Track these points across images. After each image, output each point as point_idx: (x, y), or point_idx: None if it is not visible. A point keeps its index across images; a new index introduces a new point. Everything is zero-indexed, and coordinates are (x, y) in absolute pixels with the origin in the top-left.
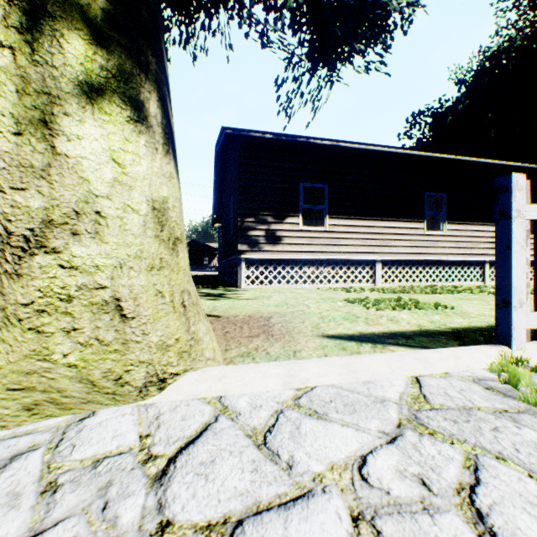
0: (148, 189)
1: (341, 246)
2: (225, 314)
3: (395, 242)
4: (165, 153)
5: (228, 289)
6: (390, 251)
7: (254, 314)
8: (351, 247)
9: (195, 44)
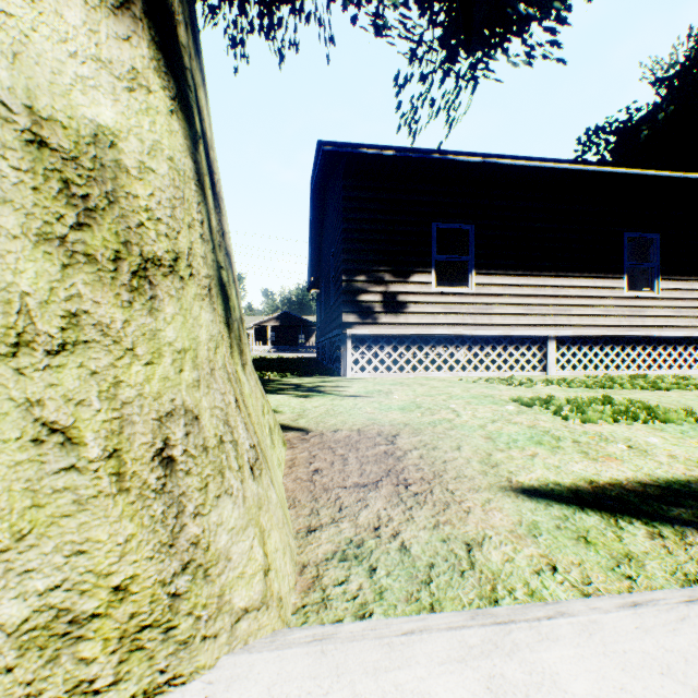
0: (3, 63)
1: (493, 315)
2: (317, 425)
3: (578, 310)
4: (113, 3)
5: (327, 379)
6: (570, 322)
7: (367, 426)
8: (510, 318)
9: (282, 39)
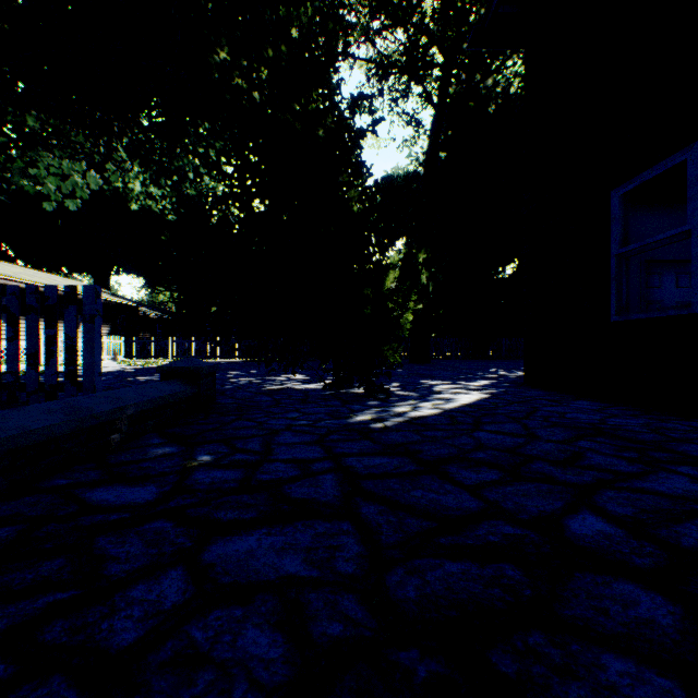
0: None
1: None
2: None
3: None
4: None
5: None
6: None
7: None
8: None
9: None
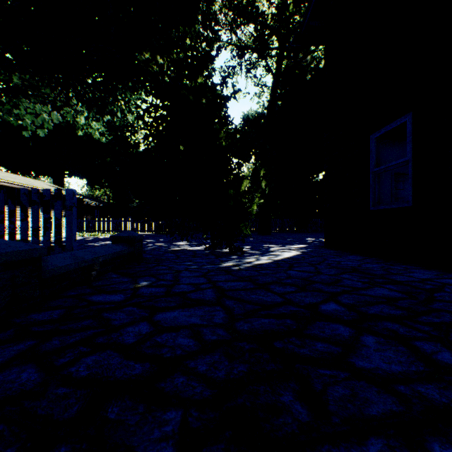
0: None
1: None
2: None
3: None
4: None
5: None
6: None
7: None
8: None
9: None
